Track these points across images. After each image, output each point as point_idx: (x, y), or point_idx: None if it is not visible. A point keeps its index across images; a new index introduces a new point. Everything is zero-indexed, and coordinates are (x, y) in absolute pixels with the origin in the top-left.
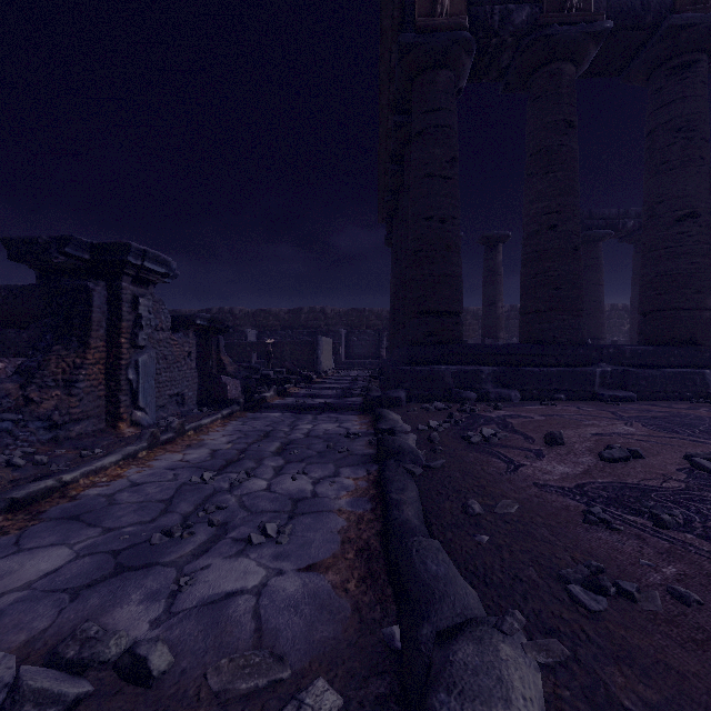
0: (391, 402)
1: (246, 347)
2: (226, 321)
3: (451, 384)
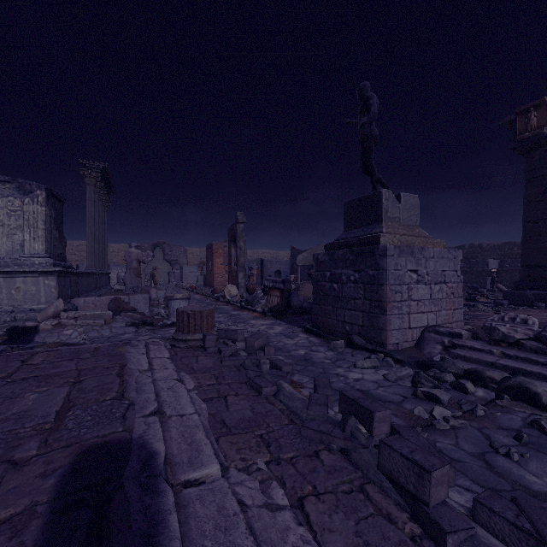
0: (497, 304)
1: (481, 273)
2: (475, 253)
3: (532, 299)
